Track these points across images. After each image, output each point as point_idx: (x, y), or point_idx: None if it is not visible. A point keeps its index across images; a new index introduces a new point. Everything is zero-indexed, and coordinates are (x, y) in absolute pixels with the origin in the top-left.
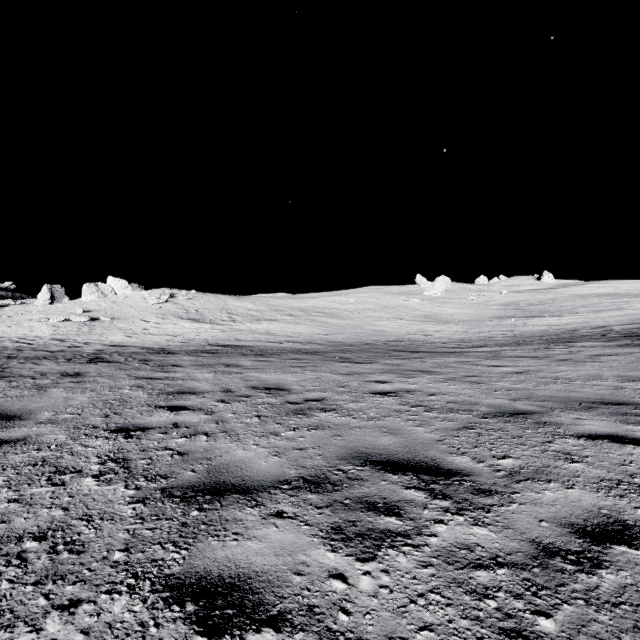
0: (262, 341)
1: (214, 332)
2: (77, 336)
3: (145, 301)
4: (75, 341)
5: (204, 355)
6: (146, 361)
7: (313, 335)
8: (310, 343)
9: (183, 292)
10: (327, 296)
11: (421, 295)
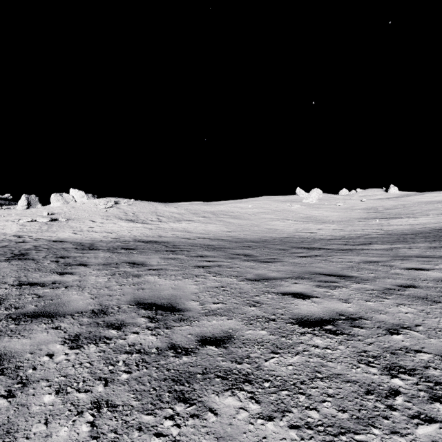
0: (179, 237)
1: (143, 230)
2: (35, 233)
3: (96, 206)
4: (29, 237)
5: (121, 251)
6: (61, 258)
7: (220, 232)
8: (217, 239)
9: (125, 200)
10: (231, 203)
11: (301, 202)
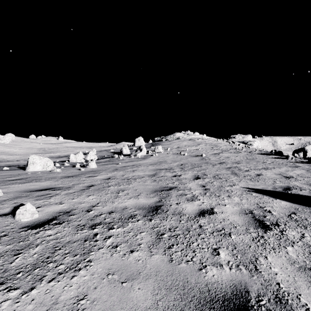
0: None
1: None
2: None
3: None
4: None
5: None
6: None
7: None
8: None
9: None
10: None
11: None
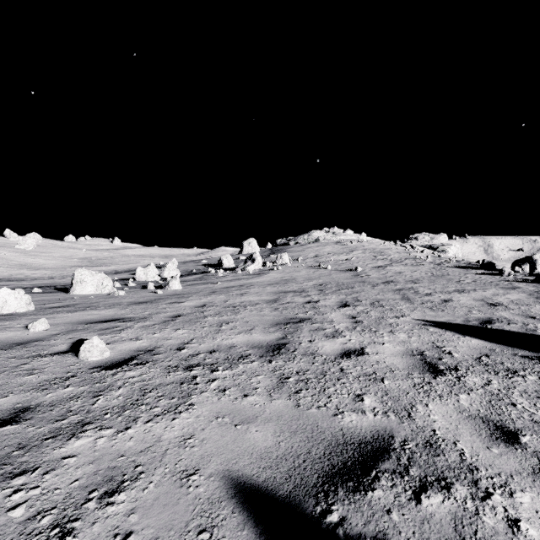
0: None
1: None
2: None
3: None
4: None
5: None
6: None
7: None
8: None
9: None
10: None
11: (13, 248)
